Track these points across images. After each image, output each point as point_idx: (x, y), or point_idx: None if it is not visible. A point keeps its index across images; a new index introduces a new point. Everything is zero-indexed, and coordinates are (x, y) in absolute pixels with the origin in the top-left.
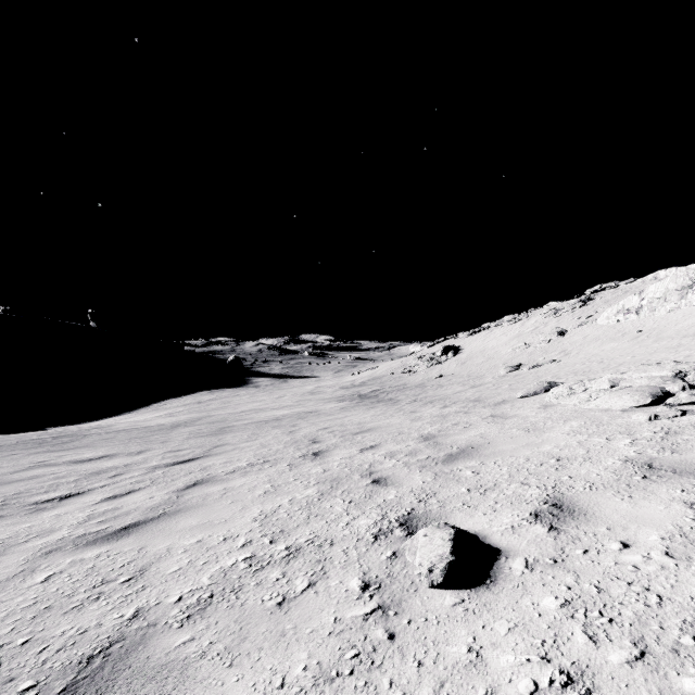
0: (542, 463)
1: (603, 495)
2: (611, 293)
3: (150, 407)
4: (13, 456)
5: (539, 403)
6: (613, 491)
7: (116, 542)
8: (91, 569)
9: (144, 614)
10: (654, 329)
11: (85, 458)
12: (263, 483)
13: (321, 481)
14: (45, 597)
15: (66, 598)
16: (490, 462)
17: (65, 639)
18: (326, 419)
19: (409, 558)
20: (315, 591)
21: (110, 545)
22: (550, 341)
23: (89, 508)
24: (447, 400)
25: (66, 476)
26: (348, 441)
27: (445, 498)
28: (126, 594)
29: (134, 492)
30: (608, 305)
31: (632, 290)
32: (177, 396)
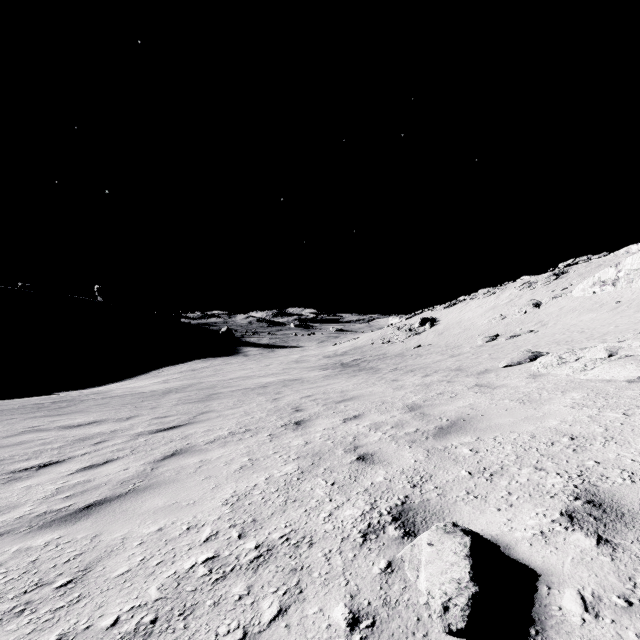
0: (553, 441)
1: None
2: (585, 267)
3: (149, 374)
4: (10, 421)
5: (526, 372)
6: None
7: (72, 525)
8: (32, 563)
9: None
10: (633, 300)
11: (75, 424)
12: (241, 456)
13: (302, 456)
14: None
15: None
16: (488, 437)
17: None
18: (309, 387)
19: (411, 575)
20: (286, 623)
21: (64, 529)
22: (525, 312)
23: (62, 480)
24: (428, 369)
25: (53, 442)
26: (330, 410)
27: (444, 484)
28: (56, 607)
29: (111, 462)
30: (582, 278)
31: (606, 263)
32: (174, 364)
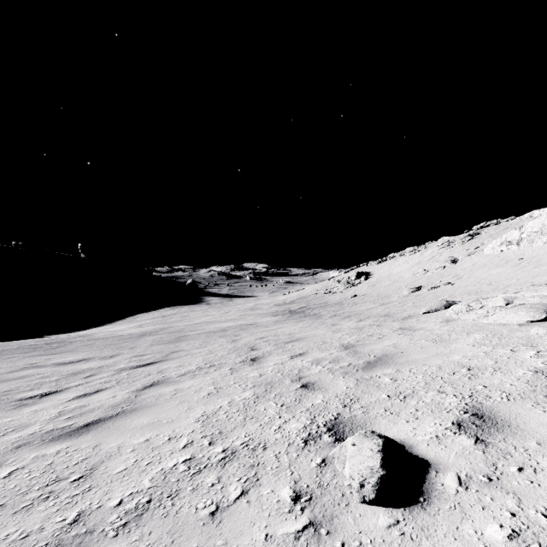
0: (454, 372)
1: (522, 406)
2: (495, 229)
3: (125, 320)
4: (12, 359)
5: (441, 318)
6: (531, 402)
7: (76, 438)
8: (49, 466)
9: (85, 518)
10: (533, 257)
11: (67, 361)
12: (208, 385)
13: (257, 385)
14: (2, 494)
15: (20, 497)
16: (405, 369)
17: (7, 544)
18: (262, 330)
19: (339, 467)
20: (247, 500)
21: (70, 442)
22: (444, 267)
23: (62, 405)
24: (362, 315)
25: (50, 376)
26: (280, 349)
27: (368, 404)
28: (73, 494)
29: (101, 391)
30: (492, 238)
31: (512, 226)
32: (147, 311)
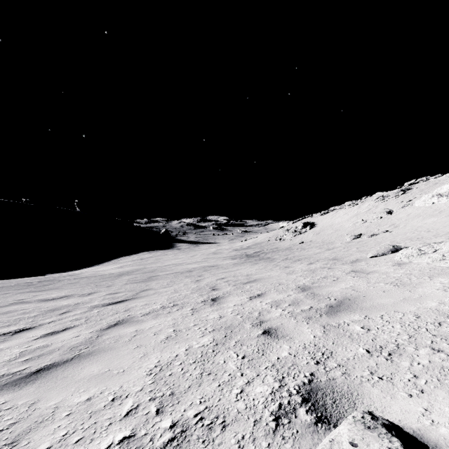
0: (439, 322)
1: None
2: (424, 185)
3: (111, 262)
4: (5, 295)
5: (390, 261)
6: None
7: (19, 390)
8: None
9: None
10: None
11: (51, 298)
12: (168, 327)
13: (217, 328)
14: None
15: None
16: (375, 316)
17: None
18: (223, 271)
19: None
20: None
21: (11, 394)
22: (381, 218)
23: (27, 344)
24: (311, 258)
25: (31, 312)
26: (239, 289)
27: (346, 362)
28: None
29: (68, 329)
30: (423, 193)
31: (440, 182)
32: (128, 255)
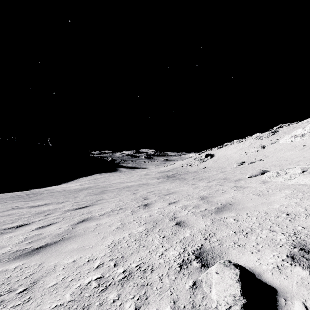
0: (277, 216)
1: None
2: (287, 128)
3: (74, 181)
4: (5, 203)
5: (259, 180)
6: None
7: (30, 258)
8: (7, 279)
9: None
10: None
11: (36, 205)
12: (117, 222)
13: (148, 222)
14: None
15: None
16: (243, 213)
17: None
18: (151, 187)
19: (206, 290)
20: None
21: (25, 260)
22: (257, 151)
23: (27, 233)
24: (210, 178)
25: (25, 214)
26: (162, 198)
27: (221, 238)
28: (16, 304)
29: (52, 224)
30: (285, 134)
31: (297, 127)
32: (86, 176)
